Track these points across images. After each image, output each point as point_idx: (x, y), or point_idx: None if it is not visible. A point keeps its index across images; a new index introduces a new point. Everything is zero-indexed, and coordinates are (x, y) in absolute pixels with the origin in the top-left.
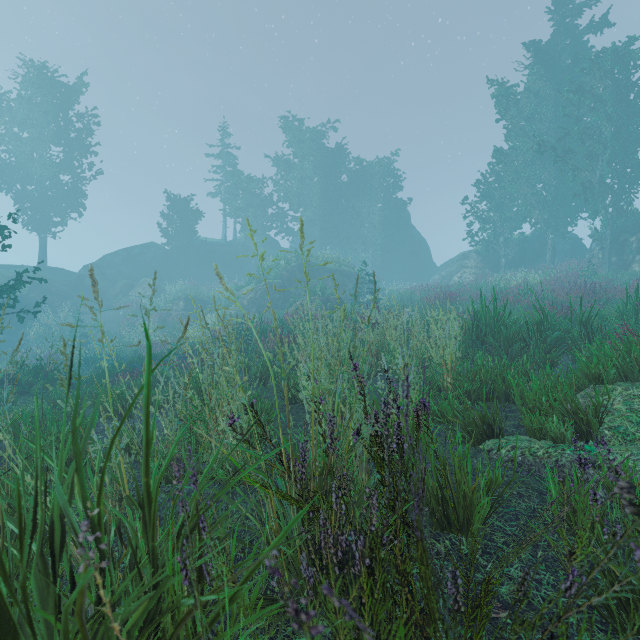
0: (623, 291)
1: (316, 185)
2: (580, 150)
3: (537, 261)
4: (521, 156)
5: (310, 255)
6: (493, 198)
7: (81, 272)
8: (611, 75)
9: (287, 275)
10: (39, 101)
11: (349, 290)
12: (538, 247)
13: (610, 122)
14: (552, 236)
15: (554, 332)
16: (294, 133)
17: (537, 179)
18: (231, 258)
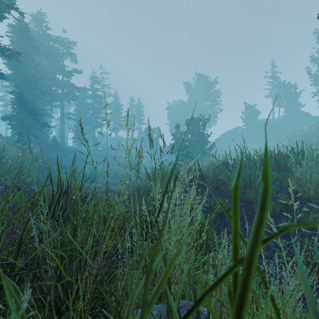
0: None
1: None
2: None
3: None
4: None
5: None
6: None
7: (214, 141)
8: None
9: (309, 134)
10: (202, 87)
11: None
12: None
13: None
14: None
15: None
16: None
17: None
18: (276, 127)
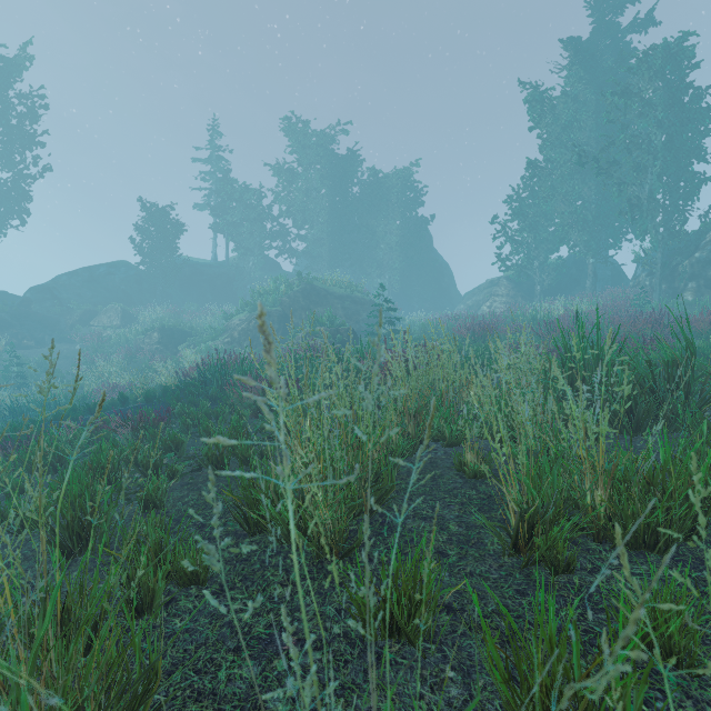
0: (699, 321)
1: (324, 198)
2: (628, 160)
3: (575, 289)
4: (558, 169)
5: (316, 278)
6: (527, 216)
7: (26, 295)
8: (662, 76)
9: (288, 302)
10: None
11: (363, 320)
12: (575, 273)
13: (661, 129)
14: (593, 260)
15: (697, 377)
16: (298, 136)
17: (577, 195)
18: (222, 282)
